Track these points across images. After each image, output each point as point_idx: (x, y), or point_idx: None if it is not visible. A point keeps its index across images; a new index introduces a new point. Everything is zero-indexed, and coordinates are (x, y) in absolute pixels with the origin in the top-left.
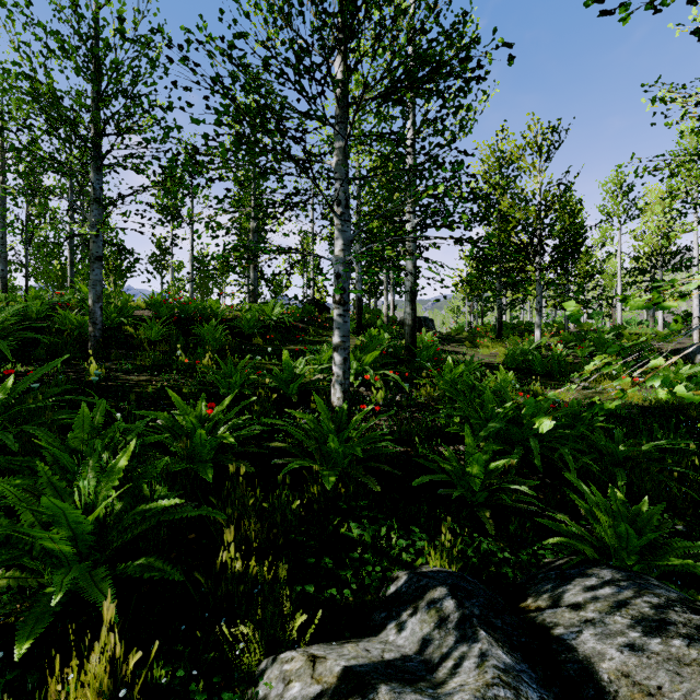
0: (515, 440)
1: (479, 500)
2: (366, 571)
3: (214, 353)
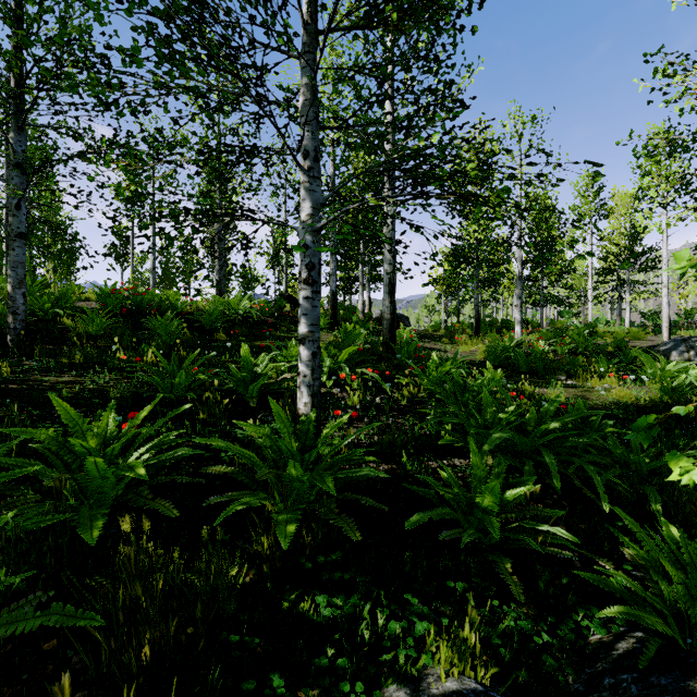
0: (521, 452)
1: (492, 540)
2: (341, 690)
3: (166, 350)
